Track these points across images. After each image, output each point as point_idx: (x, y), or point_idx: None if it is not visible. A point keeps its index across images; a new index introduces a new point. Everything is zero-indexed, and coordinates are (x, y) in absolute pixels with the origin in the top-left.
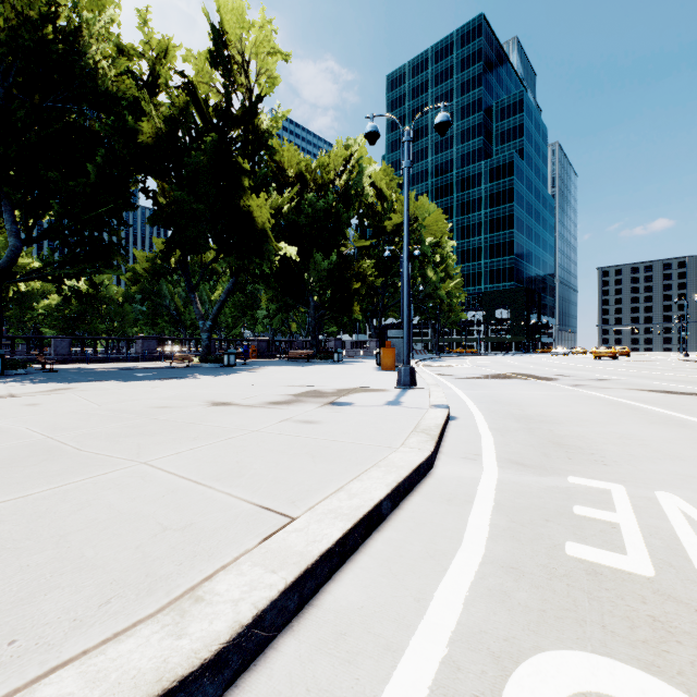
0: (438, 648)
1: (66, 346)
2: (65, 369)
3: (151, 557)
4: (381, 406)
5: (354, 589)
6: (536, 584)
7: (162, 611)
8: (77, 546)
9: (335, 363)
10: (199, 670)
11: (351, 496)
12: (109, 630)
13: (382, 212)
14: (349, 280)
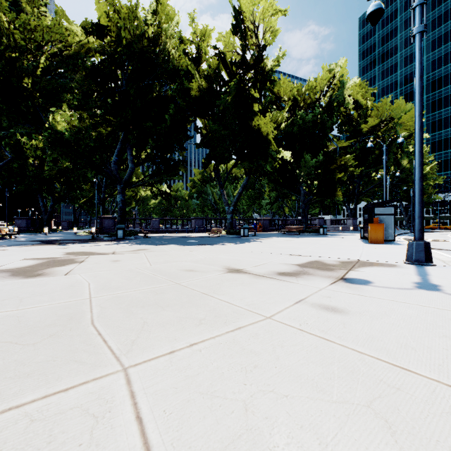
0: None
1: (157, 224)
2: (154, 236)
3: None
4: (414, 290)
5: None
6: None
7: None
8: None
9: (321, 235)
10: None
11: None
12: None
13: (358, 119)
14: (332, 172)
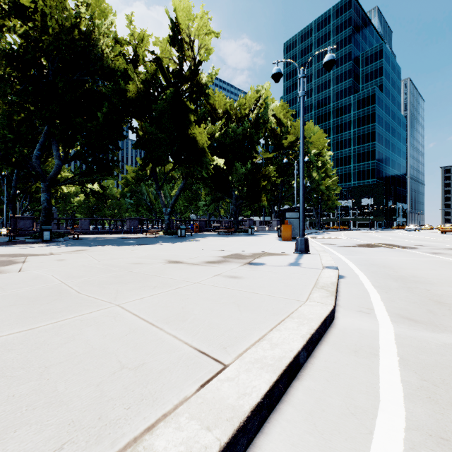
0: None
1: (87, 224)
2: (86, 238)
3: (107, 396)
4: (286, 266)
5: (283, 447)
6: None
7: None
8: (54, 378)
9: (249, 235)
10: None
11: (272, 345)
12: None
13: (281, 134)
14: (258, 180)
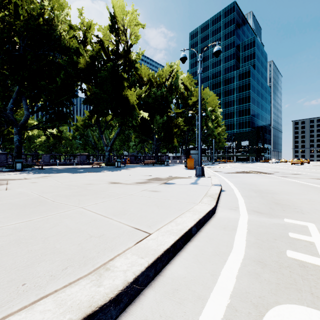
0: (225, 299)
1: (48, 158)
2: (48, 168)
3: (85, 248)
4: (188, 185)
5: (180, 268)
6: (273, 270)
7: (91, 274)
8: (52, 242)
9: (165, 166)
10: (109, 302)
11: (177, 224)
12: (66, 281)
13: (187, 96)
14: (171, 128)
